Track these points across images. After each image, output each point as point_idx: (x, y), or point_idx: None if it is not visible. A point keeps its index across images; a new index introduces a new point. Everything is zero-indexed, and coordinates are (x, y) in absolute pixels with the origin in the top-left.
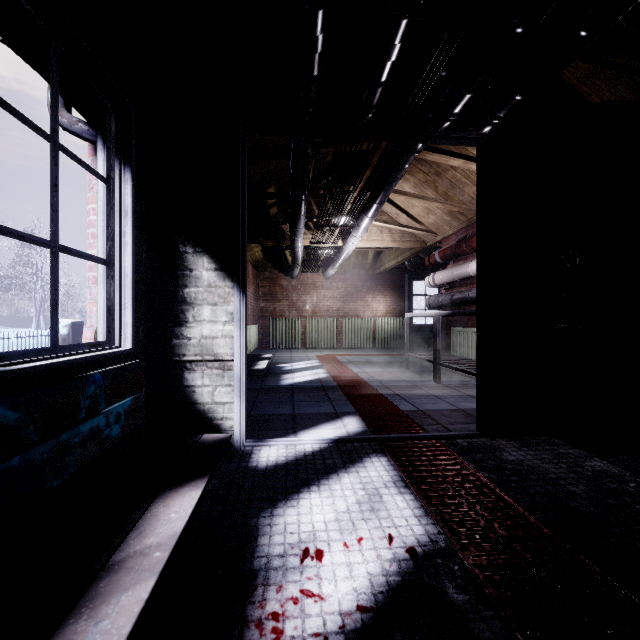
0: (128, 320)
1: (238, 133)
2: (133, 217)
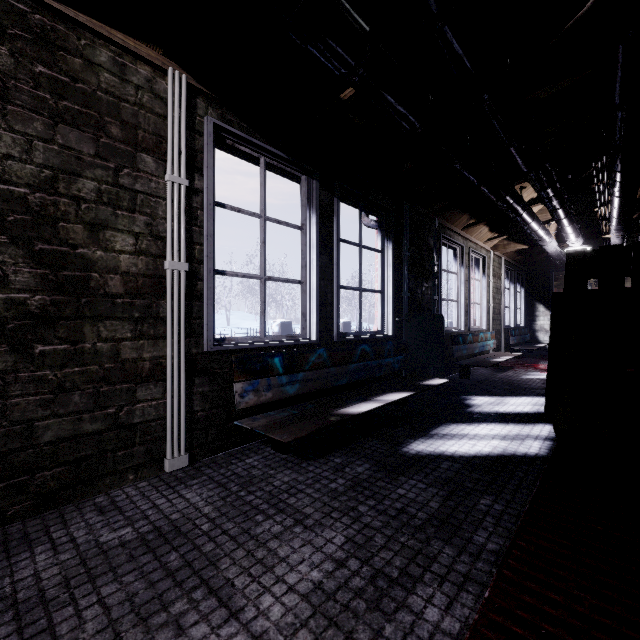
0: (523, 320)
1: (551, 274)
2: (524, 298)
